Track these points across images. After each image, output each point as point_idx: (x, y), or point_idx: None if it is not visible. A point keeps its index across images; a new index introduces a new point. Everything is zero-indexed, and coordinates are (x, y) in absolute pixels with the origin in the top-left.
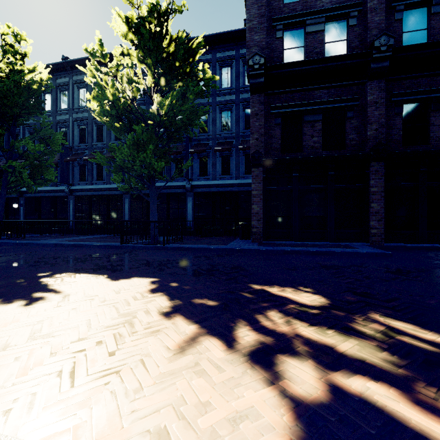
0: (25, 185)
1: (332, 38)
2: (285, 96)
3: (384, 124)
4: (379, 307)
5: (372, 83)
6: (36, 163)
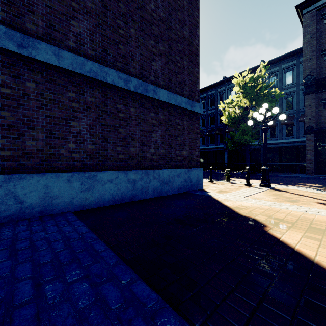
0: None
1: None
2: None
3: None
4: None
5: None
6: None
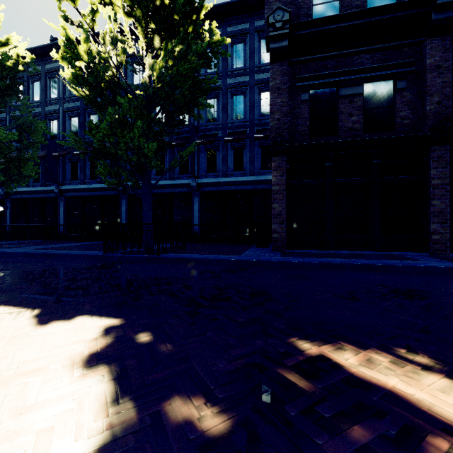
0: None
1: None
2: (315, 65)
3: (450, 94)
4: None
5: (433, 41)
6: (12, 156)
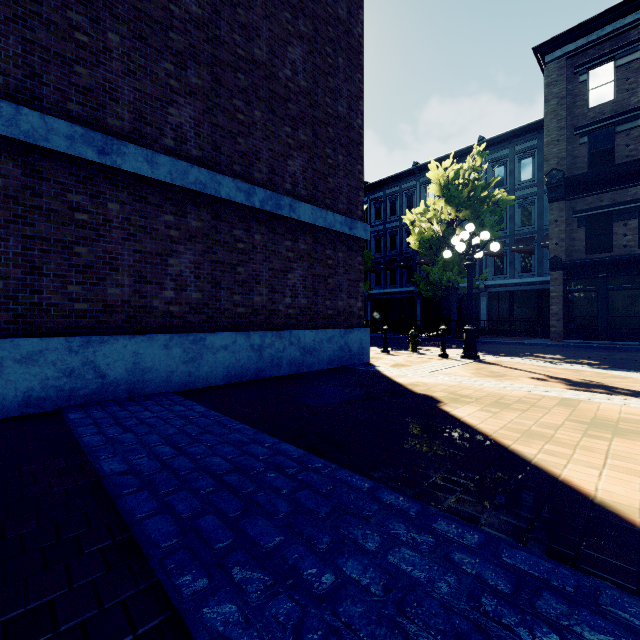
0: None
1: None
2: (590, 198)
3: None
4: (589, 359)
5: None
6: None
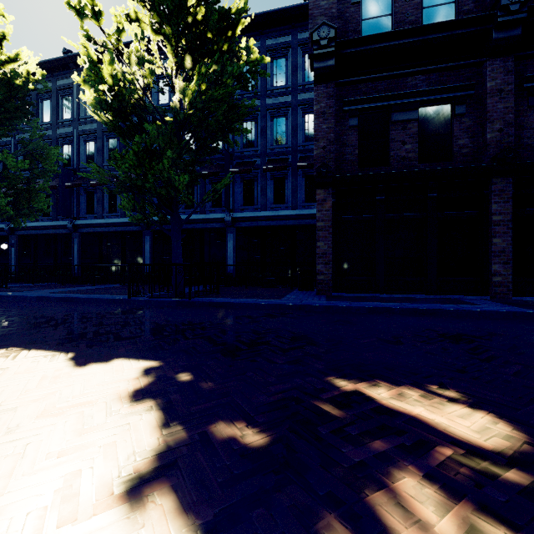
0: (3, 215)
1: (433, 0)
2: (364, 86)
3: (512, 121)
4: None
5: (495, 62)
6: (21, 187)
